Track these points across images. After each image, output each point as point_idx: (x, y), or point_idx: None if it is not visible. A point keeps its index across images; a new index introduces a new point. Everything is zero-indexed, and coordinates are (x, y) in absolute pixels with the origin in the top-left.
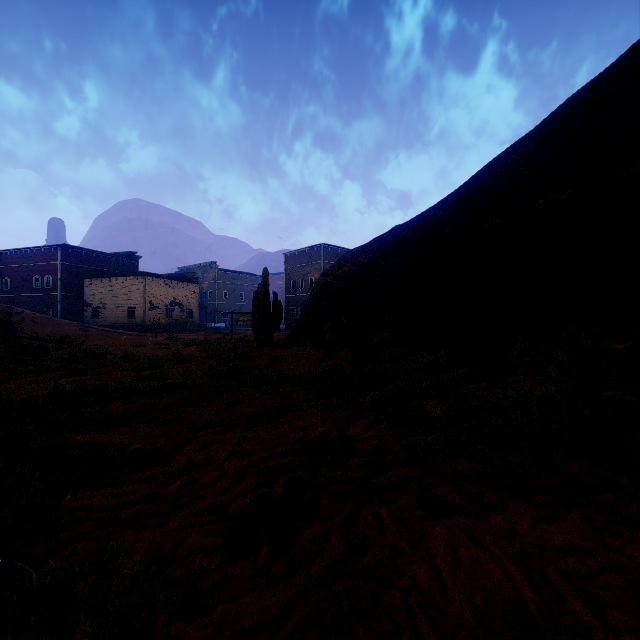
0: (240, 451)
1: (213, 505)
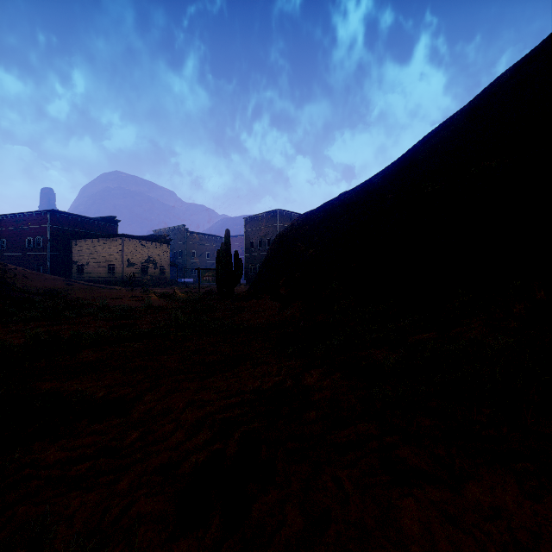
0: (198, 400)
1: (166, 462)
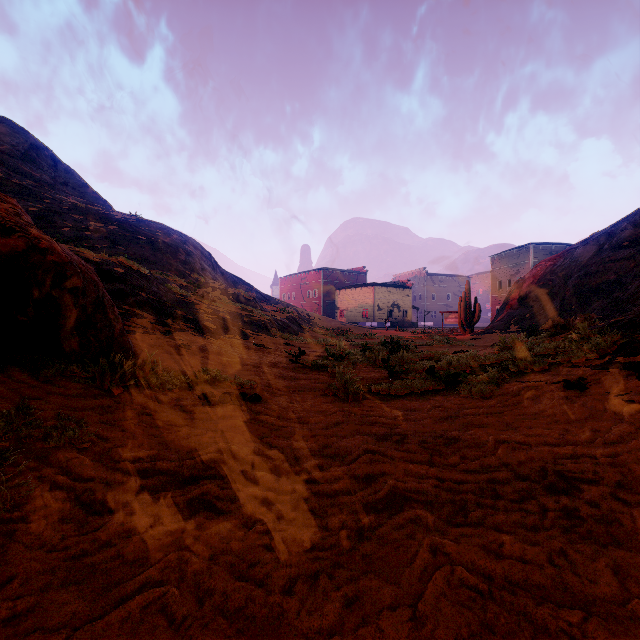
0: None
1: None
